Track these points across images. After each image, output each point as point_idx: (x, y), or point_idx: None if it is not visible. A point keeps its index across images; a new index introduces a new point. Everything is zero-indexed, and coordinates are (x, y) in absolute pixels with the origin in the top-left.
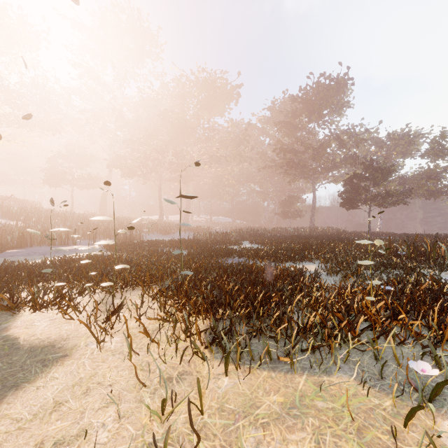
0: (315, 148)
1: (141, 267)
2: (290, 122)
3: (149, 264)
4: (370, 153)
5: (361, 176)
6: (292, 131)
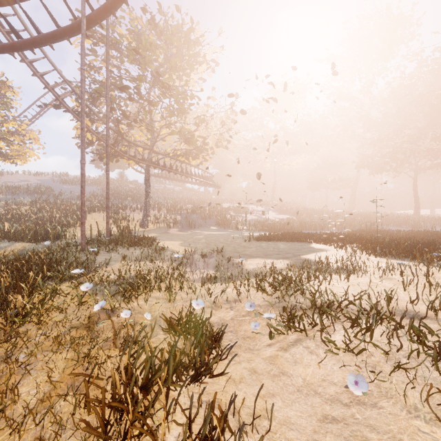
0: None
1: (362, 237)
2: None
3: (369, 237)
4: None
5: None
6: None
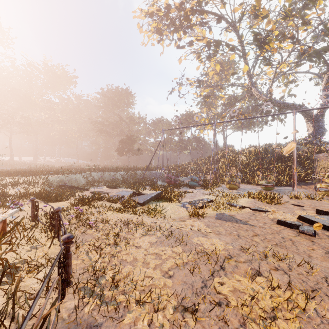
0: (114, 123)
1: None
2: (105, 106)
3: None
4: (145, 128)
5: (123, 142)
6: (106, 112)
